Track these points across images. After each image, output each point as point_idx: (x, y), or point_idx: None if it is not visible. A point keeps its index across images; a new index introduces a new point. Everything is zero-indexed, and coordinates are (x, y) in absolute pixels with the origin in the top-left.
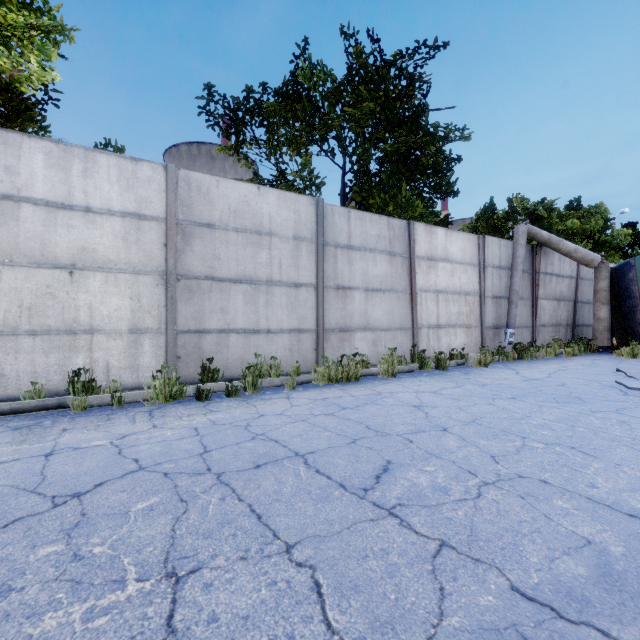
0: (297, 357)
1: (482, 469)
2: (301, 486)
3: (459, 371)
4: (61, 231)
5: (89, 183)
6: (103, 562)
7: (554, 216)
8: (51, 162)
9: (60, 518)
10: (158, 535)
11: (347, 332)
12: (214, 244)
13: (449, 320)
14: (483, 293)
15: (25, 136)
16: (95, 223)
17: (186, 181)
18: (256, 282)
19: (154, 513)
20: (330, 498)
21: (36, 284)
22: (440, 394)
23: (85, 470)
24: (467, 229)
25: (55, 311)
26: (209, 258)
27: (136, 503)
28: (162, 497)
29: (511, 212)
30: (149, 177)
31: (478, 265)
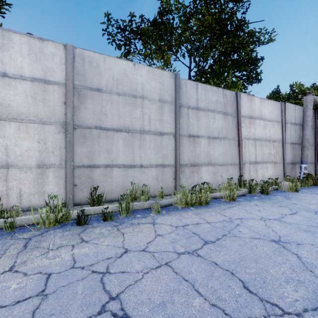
0: (161, 184)
1: None
2: None
3: (279, 195)
4: None
5: (5, 55)
6: None
7: None
8: None
9: None
10: None
11: (196, 166)
12: (102, 103)
13: (263, 158)
14: (284, 140)
15: None
16: (10, 85)
17: (81, 57)
18: (132, 131)
19: None
20: None
21: None
22: (287, 223)
23: None
24: None
25: None
26: (98, 113)
27: None
28: None
29: (292, 93)
30: (52, 53)
31: (281, 122)
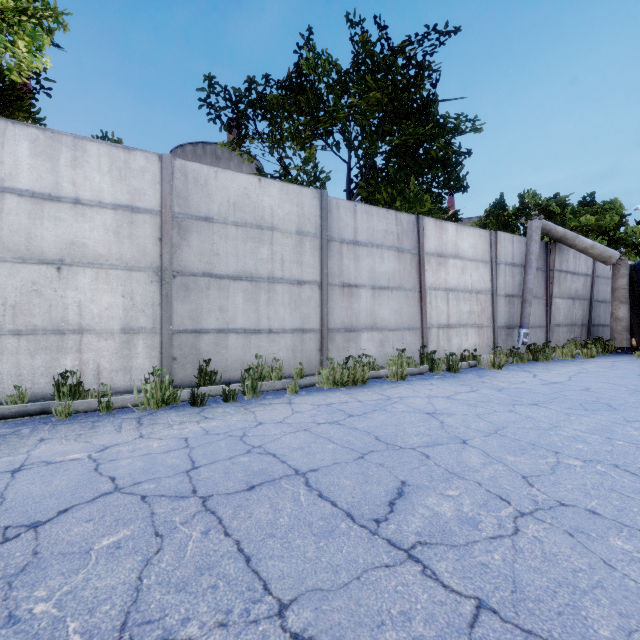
0: (300, 358)
1: (515, 494)
2: (300, 515)
3: (472, 373)
4: (48, 224)
5: (78, 173)
6: (42, 628)
7: (567, 212)
8: (37, 150)
9: (6, 559)
10: (120, 586)
11: (353, 332)
12: (212, 239)
13: (460, 320)
14: (495, 291)
15: (9, 122)
16: (85, 216)
17: (182, 172)
18: (257, 279)
19: (120, 552)
20: (335, 533)
21: (21, 281)
22: (454, 399)
23: (52, 491)
24: (476, 226)
25: (41, 309)
26: (207, 254)
27: (101, 538)
28: (134, 529)
29: (522, 208)
30: (143, 167)
31: (490, 262)
